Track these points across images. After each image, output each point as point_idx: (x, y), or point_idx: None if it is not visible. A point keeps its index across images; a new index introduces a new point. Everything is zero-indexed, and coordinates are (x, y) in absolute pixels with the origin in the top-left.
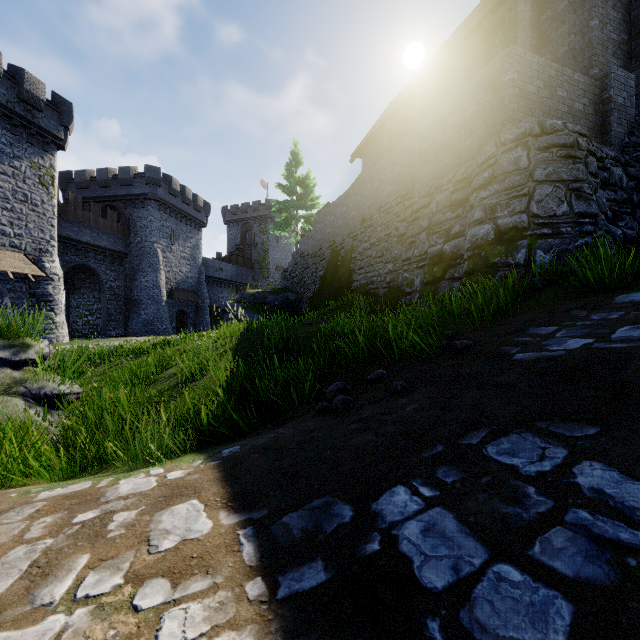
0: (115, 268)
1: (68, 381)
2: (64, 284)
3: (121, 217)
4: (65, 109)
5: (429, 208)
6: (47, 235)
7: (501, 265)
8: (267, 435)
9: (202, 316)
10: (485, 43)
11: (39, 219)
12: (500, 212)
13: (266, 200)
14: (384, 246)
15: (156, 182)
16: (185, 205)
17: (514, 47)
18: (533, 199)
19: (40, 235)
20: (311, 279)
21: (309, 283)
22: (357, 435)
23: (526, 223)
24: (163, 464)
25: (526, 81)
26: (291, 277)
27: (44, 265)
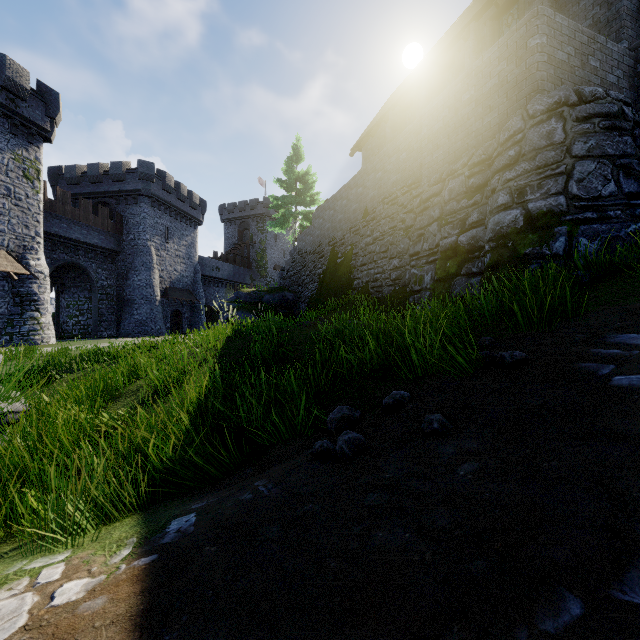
0: (107, 267)
1: (6, 398)
2: (53, 283)
3: (113, 214)
4: (51, 99)
5: (440, 196)
6: (32, 231)
7: (534, 256)
8: (240, 494)
9: (198, 316)
10: (497, 22)
11: (23, 214)
12: (531, 195)
13: (264, 198)
14: (389, 240)
15: (149, 178)
16: (180, 202)
17: (542, 7)
18: (572, 178)
19: (24, 231)
20: (309, 277)
21: (307, 281)
22: (381, 524)
23: (564, 206)
24: (82, 541)
25: (556, 47)
26: (288, 275)
27: (28, 263)
